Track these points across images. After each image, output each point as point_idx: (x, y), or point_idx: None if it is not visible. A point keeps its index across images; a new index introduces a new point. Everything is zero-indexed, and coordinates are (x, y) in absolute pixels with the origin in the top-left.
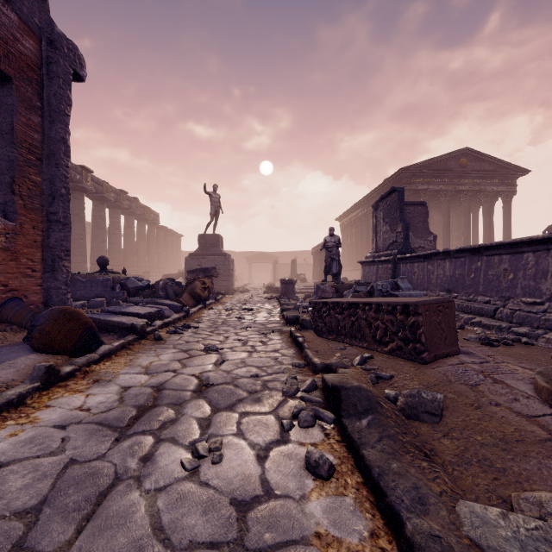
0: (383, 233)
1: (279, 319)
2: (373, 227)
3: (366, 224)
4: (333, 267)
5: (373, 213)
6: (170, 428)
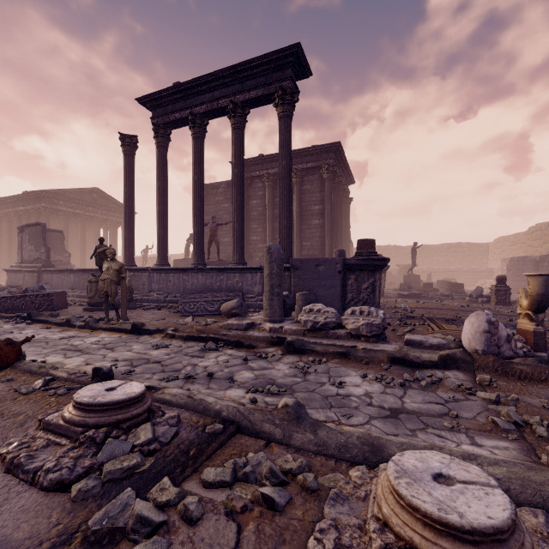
0: (29, 250)
1: None
2: (20, 244)
3: (0, 225)
4: None
5: (20, 234)
6: None
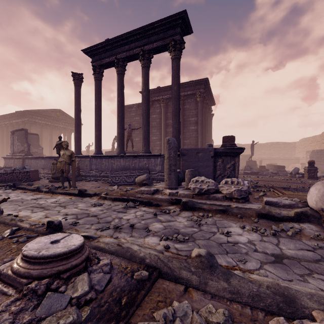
0: (17, 145)
1: None
2: (12, 141)
3: (2, 132)
4: None
5: (12, 135)
6: None
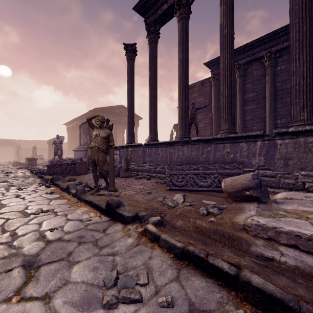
0: (83, 138)
1: (30, 174)
2: (79, 135)
3: None
4: (58, 152)
5: (79, 129)
6: (8, 190)
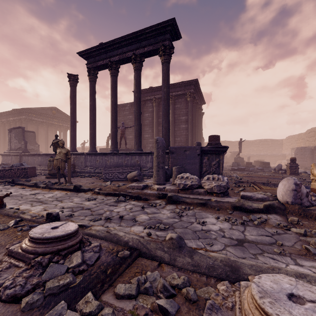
0: (15, 143)
1: None
2: (9, 139)
3: None
4: None
5: (9, 133)
6: None
